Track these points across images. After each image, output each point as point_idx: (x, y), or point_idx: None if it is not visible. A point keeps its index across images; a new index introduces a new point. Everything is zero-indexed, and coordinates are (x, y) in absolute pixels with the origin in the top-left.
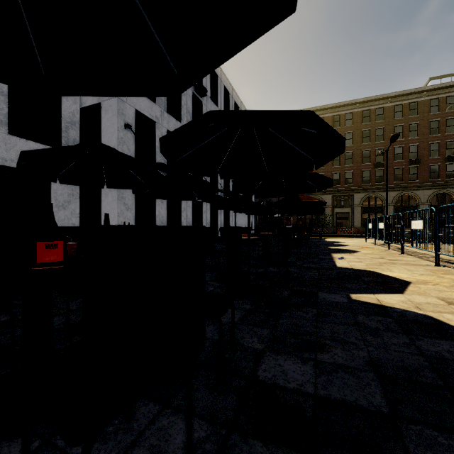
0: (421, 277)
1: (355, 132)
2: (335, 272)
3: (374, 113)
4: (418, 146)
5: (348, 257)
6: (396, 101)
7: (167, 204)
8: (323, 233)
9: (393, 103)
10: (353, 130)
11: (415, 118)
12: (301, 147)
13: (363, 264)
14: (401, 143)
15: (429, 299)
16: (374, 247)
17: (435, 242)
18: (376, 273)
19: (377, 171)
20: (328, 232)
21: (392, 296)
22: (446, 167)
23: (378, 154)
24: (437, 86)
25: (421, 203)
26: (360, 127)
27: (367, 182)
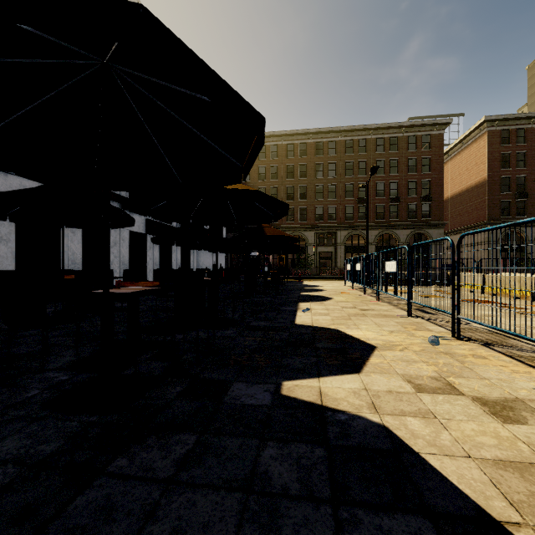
0: (390, 337)
1: (339, 163)
2: (286, 335)
3: (357, 144)
4: (398, 183)
5: (316, 308)
6: (378, 133)
7: (84, 236)
8: (305, 275)
9: (375, 136)
10: (337, 160)
11: (395, 154)
12: (215, 140)
13: (328, 319)
14: (383, 179)
15: (393, 380)
16: (350, 293)
17: (408, 288)
18: (338, 333)
19: (359, 207)
20: (310, 273)
21: (344, 379)
22: (422, 206)
23: (361, 189)
24: (414, 123)
25: (401, 243)
26: (344, 158)
27: (351, 219)
